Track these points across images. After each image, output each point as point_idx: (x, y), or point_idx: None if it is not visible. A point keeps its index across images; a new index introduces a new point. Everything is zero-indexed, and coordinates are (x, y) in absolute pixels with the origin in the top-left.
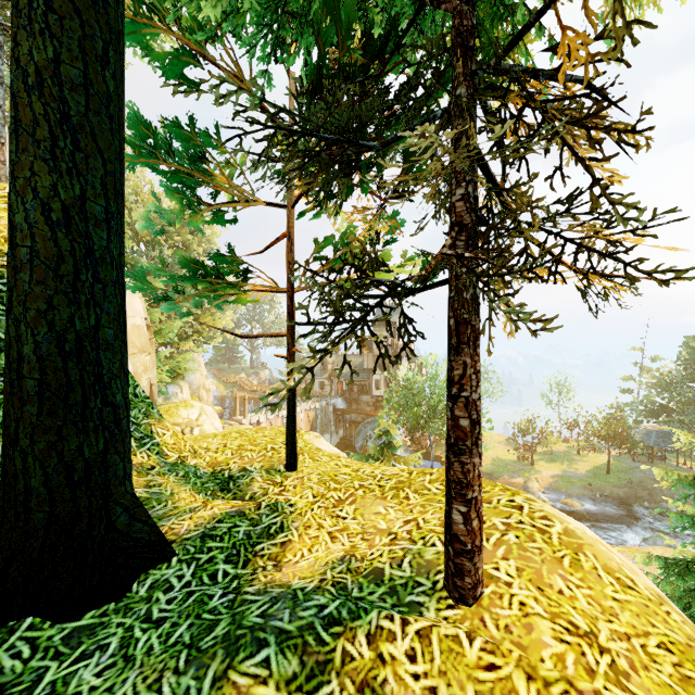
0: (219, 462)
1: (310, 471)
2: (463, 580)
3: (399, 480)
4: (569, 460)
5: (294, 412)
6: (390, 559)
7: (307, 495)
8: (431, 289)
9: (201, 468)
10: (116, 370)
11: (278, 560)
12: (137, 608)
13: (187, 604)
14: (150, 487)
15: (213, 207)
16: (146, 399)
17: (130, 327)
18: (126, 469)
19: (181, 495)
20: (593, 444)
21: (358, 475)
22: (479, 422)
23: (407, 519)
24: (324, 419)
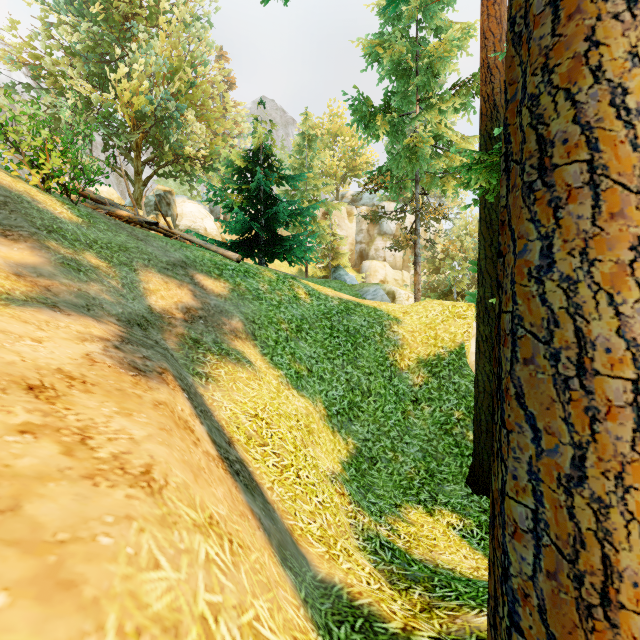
0: None
1: None
2: None
3: None
4: None
5: None
6: None
7: None
8: None
9: None
10: None
11: None
12: None
13: None
14: None
15: None
16: None
17: None
18: None
19: None
20: None
21: None
22: None
23: None
24: None
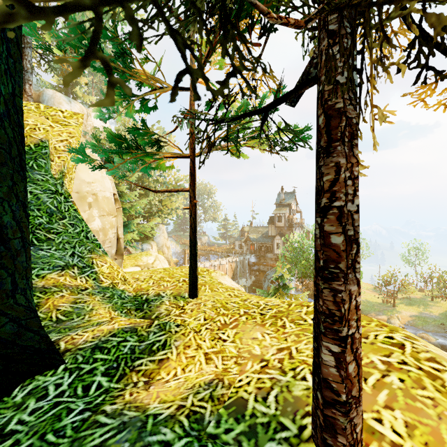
0: (142, 288)
1: (206, 299)
2: (335, 438)
3: (278, 310)
4: (424, 305)
5: (195, 251)
6: (256, 390)
7: (200, 318)
8: (297, 94)
9: (127, 292)
10: (3, 194)
11: (151, 377)
12: (3, 415)
13: (44, 417)
14: (76, 303)
15: (138, 98)
16: (95, 241)
17: (101, 198)
18: (18, 284)
19: (99, 311)
20: (445, 294)
21: (245, 304)
22: (357, 241)
23: (281, 347)
24: (241, 268)
